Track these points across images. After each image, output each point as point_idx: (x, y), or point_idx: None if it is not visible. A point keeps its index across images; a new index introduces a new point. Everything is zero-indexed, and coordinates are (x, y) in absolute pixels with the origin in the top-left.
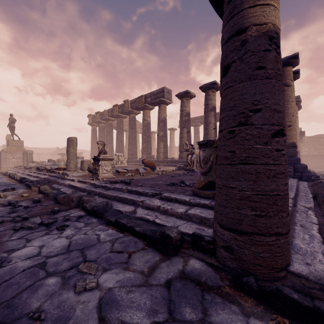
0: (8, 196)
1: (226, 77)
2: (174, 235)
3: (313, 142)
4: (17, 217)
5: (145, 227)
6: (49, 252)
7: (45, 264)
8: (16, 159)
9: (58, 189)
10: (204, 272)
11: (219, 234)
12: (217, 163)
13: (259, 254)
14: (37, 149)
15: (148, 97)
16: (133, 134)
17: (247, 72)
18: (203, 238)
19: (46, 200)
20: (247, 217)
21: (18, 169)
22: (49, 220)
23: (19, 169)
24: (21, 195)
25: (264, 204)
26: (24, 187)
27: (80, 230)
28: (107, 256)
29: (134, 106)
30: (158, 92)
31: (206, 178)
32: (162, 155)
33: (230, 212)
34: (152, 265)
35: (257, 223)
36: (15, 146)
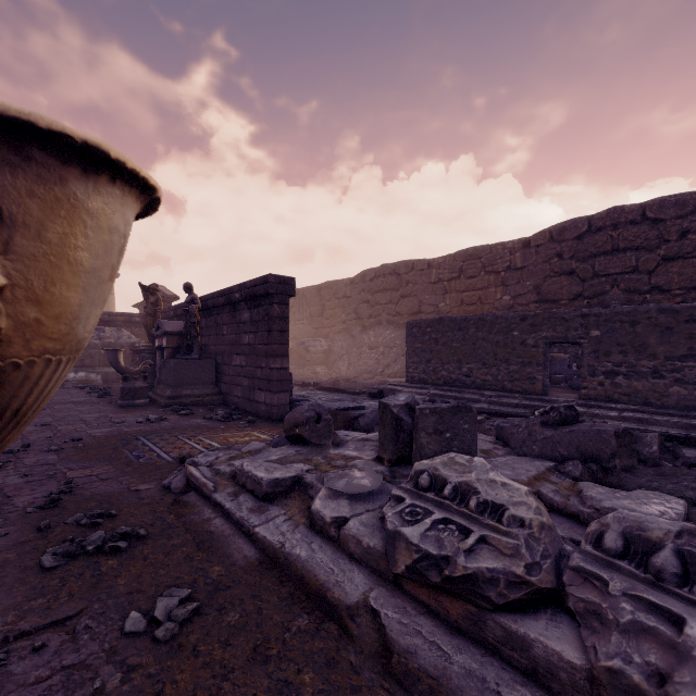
0: None
1: None
2: None
3: None
4: None
5: None
6: None
7: None
8: None
9: None
10: None
11: None
12: None
13: None
14: None
15: None
16: None
17: None
18: None
19: None
20: None
21: None
22: None
23: None
24: None
25: None
26: None
27: None
28: None
29: None
30: None
31: None
32: None
33: None
34: None
35: None
36: None
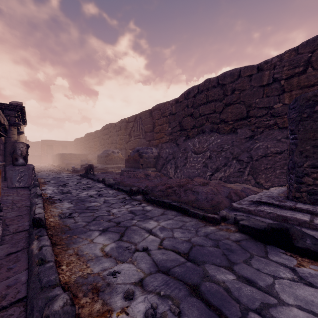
0: None
1: None
2: None
3: (35, 146)
4: None
5: None
6: None
7: None
8: None
9: None
10: None
11: None
12: None
13: None
14: None
15: None
16: None
17: None
18: None
19: None
20: None
21: None
22: None
23: None
24: None
25: None
26: None
27: None
28: None
29: None
30: None
31: None
32: None
33: None
34: None
35: None
36: None
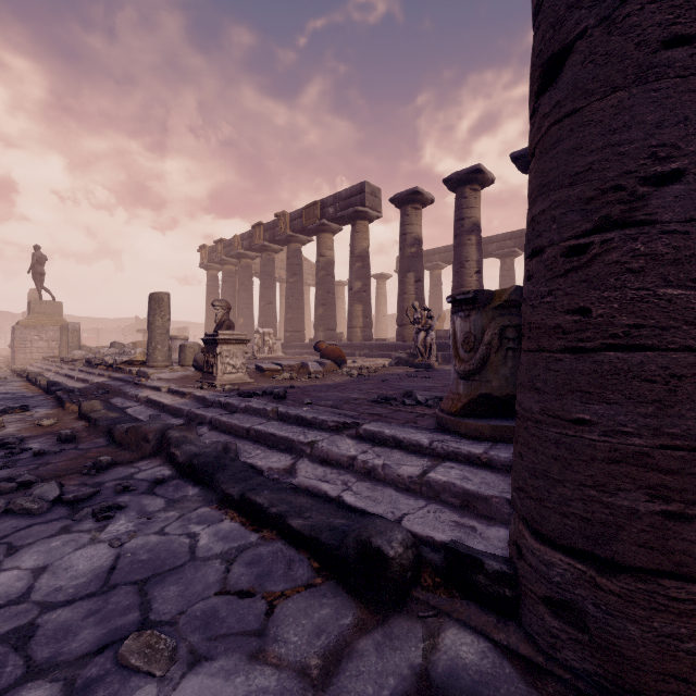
0: (8, 424)
1: (556, 87)
2: (397, 550)
3: None
4: (5, 482)
5: (315, 516)
6: (55, 589)
7: (33, 632)
8: (48, 342)
9: (124, 408)
10: (491, 681)
11: (533, 559)
12: (502, 350)
13: (680, 643)
14: (94, 321)
15: (328, 206)
16: (296, 287)
17: (631, 59)
18: (481, 564)
19: (91, 435)
20: (637, 519)
21: (49, 364)
22: (78, 492)
23: (52, 363)
24: (38, 423)
25: (694, 480)
26: (50, 404)
27: (152, 519)
28: (208, 609)
29: (299, 225)
30: (351, 194)
31: (473, 387)
32: (360, 332)
33: (574, 498)
34: (334, 642)
35: (673, 539)
36: (45, 314)
